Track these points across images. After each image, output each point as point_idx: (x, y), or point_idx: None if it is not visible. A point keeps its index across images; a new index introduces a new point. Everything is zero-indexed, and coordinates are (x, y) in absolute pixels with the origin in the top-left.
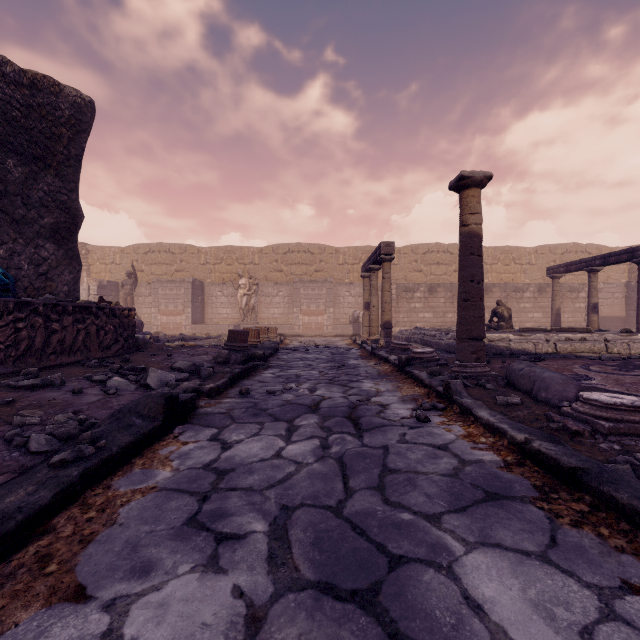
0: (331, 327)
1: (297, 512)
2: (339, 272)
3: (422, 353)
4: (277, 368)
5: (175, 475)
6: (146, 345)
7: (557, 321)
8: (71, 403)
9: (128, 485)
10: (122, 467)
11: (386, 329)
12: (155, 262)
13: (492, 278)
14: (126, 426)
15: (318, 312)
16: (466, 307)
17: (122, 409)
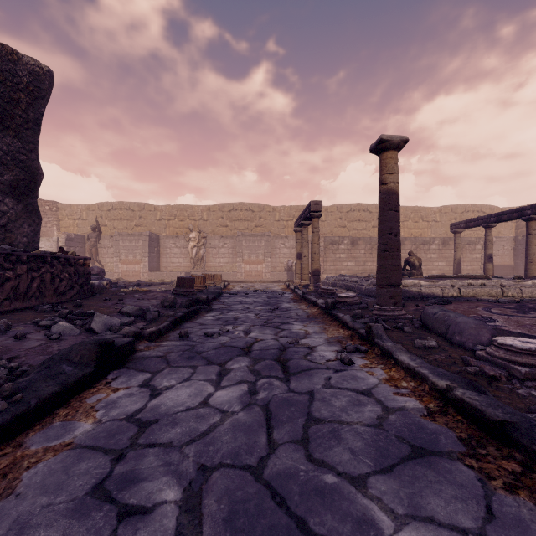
0: (269, 274)
1: (215, 474)
2: (276, 227)
3: (346, 297)
4: (218, 311)
5: (95, 428)
6: (102, 291)
7: (458, 269)
8: (10, 349)
9: (42, 441)
10: (42, 419)
11: (315, 276)
12: (117, 218)
13: (404, 233)
14: (54, 374)
15: (258, 261)
16: (385, 257)
17: (54, 356)
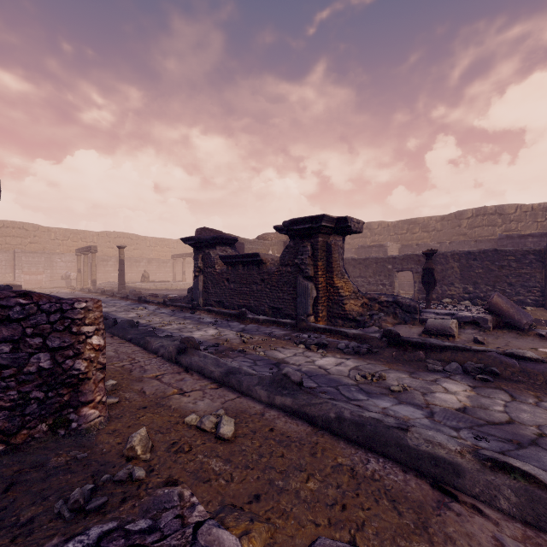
0: (49, 282)
1: None
2: (51, 245)
3: (110, 290)
4: None
5: None
6: None
7: (175, 277)
8: None
9: None
10: None
11: (94, 283)
12: None
13: (155, 254)
14: None
15: (38, 273)
16: (120, 277)
17: None
